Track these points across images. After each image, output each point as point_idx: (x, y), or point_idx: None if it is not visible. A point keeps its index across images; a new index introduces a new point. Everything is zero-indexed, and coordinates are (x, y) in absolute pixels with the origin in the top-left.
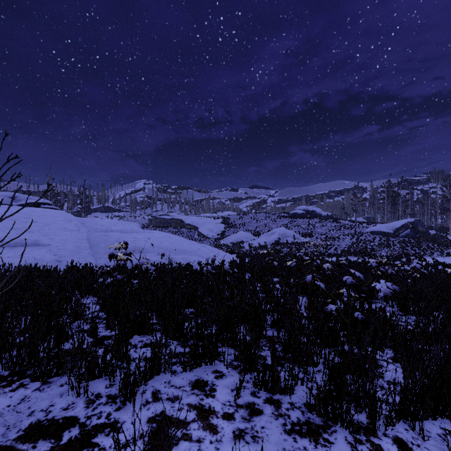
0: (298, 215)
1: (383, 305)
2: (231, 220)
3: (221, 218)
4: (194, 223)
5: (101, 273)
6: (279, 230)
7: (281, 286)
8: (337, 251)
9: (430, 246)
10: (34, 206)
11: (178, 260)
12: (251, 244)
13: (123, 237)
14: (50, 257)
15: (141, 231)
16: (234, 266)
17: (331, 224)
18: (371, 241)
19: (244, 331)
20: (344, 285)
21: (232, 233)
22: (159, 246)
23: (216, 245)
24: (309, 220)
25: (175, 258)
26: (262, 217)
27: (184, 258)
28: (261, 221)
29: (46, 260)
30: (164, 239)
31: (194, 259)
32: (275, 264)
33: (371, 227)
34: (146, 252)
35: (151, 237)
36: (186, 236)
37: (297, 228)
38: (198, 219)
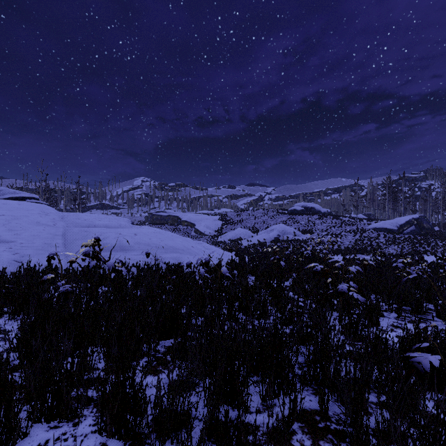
0: (297, 211)
1: (441, 324)
2: (229, 217)
3: (219, 215)
4: (191, 219)
5: (39, 282)
6: (278, 227)
7: (295, 294)
8: (341, 248)
9: (443, 244)
10: (19, 200)
11: (167, 259)
12: (249, 242)
13: (106, 232)
14: (7, 257)
15: (129, 226)
16: (233, 266)
17: (331, 221)
18: (376, 238)
19: (256, 397)
20: (371, 292)
21: (229, 230)
22: (147, 243)
23: (213, 242)
24: (308, 216)
25: (164, 257)
26: (260, 214)
27: (175, 257)
28: (260, 218)
29: (1, 260)
30: (154, 235)
31: (186, 258)
32: (282, 264)
33: (372, 223)
34: (131, 250)
35: (139, 233)
36: (182, 233)
37: (297, 225)
38: (195, 216)
